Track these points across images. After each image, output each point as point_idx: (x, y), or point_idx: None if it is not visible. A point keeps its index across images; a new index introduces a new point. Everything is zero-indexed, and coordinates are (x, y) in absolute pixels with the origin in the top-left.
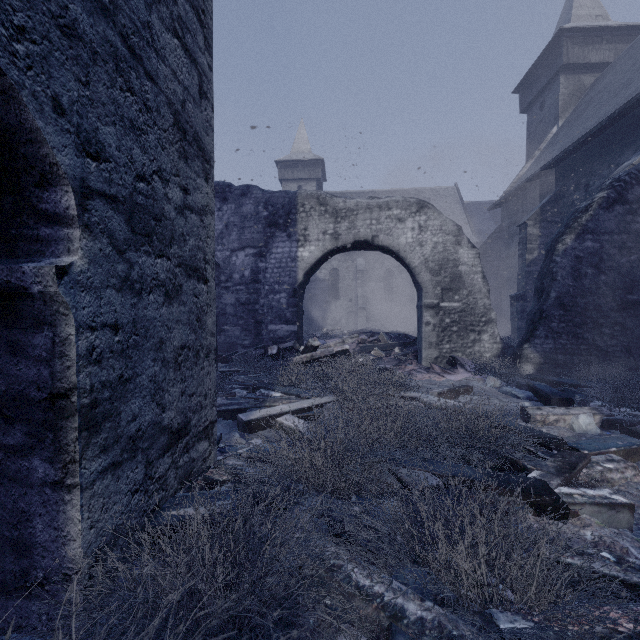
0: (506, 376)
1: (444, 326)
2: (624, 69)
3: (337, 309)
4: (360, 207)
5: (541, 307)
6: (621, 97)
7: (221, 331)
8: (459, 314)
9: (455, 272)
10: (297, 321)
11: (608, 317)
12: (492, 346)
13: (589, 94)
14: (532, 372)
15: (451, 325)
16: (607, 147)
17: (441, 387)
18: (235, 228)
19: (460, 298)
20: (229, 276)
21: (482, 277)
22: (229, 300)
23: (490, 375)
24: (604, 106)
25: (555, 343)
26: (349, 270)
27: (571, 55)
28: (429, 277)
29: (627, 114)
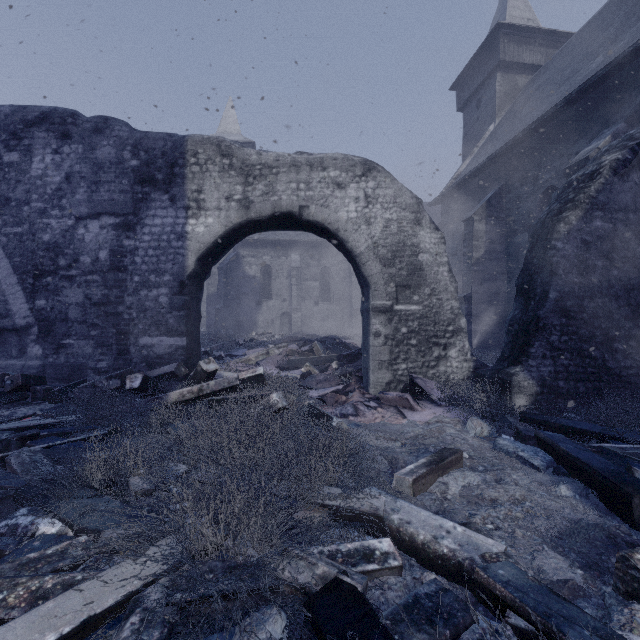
0: (490, 413)
1: (399, 338)
2: (563, 64)
3: (269, 310)
4: (282, 163)
5: (535, 313)
6: (570, 84)
7: (60, 347)
8: (419, 321)
9: (414, 262)
10: (186, 331)
11: (621, 328)
12: (462, 365)
13: (525, 93)
14: (526, 407)
15: (409, 336)
16: (558, 136)
17: (406, 445)
18: (83, 182)
19: (420, 299)
20: (73, 259)
21: (448, 270)
22: (73, 297)
23: (468, 412)
24: (549, 96)
25: (555, 365)
26: (283, 267)
27: (507, 52)
28: (379, 268)
29: (582, 98)
